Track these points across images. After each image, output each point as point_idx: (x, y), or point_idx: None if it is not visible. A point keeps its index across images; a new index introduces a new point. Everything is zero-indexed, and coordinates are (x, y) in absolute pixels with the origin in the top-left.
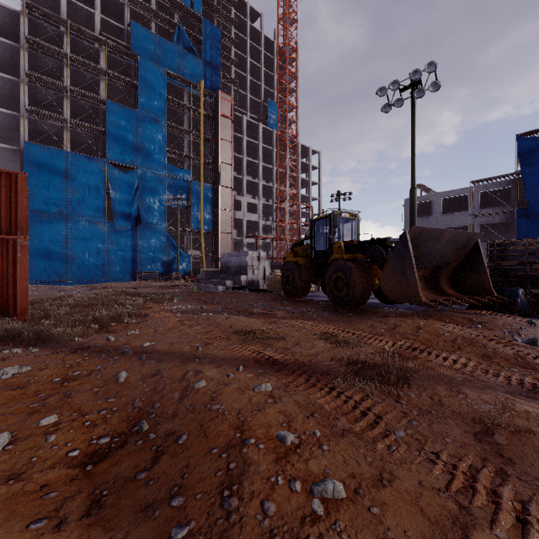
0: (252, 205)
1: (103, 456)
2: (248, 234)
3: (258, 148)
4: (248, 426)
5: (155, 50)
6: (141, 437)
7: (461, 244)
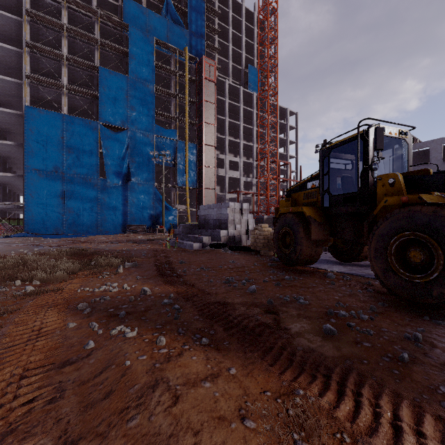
0: (233, 163)
1: None
2: (230, 190)
3: (240, 110)
4: None
5: (145, 22)
6: None
7: None
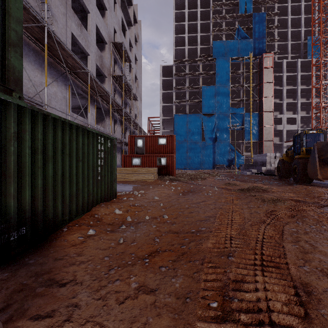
0: (292, 118)
1: (185, 192)
2: (288, 139)
3: (297, 77)
4: (206, 191)
5: (224, 49)
6: (191, 191)
7: None
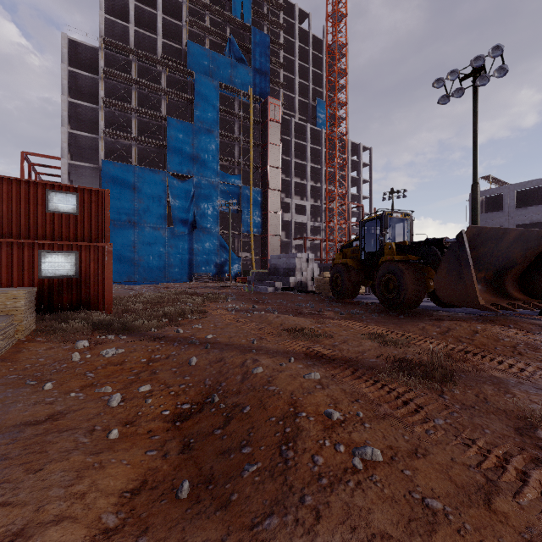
0: (300, 206)
1: (186, 417)
2: (296, 236)
3: (307, 149)
4: (300, 404)
5: (209, 64)
6: (214, 406)
7: (530, 244)
